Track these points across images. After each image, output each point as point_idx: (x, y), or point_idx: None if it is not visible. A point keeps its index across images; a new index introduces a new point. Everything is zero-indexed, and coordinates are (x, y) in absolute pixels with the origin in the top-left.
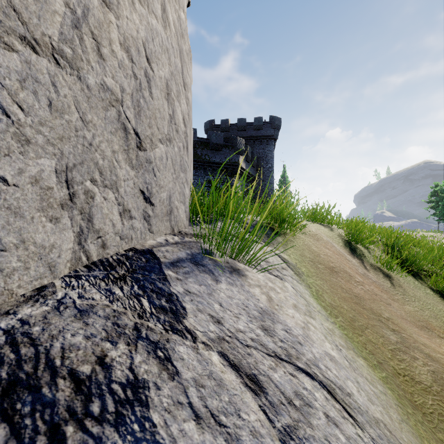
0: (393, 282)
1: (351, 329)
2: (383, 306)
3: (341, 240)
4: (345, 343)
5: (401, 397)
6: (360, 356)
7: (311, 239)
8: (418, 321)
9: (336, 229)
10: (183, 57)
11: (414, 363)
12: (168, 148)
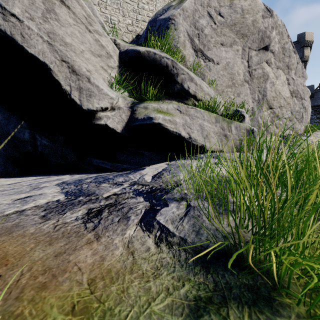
0: None
1: None
2: None
3: None
4: None
5: None
6: None
7: None
8: None
9: None
10: (302, 98)
11: None
12: (297, 120)
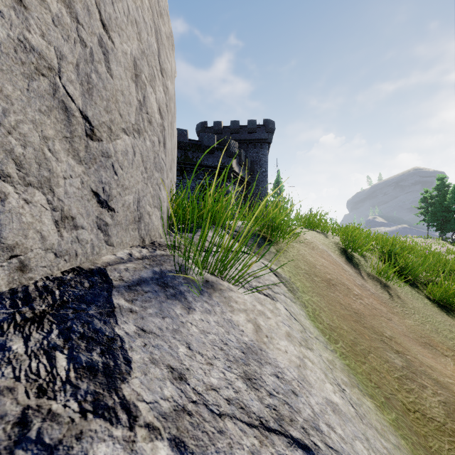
0: (391, 292)
1: (353, 355)
2: (385, 323)
3: (337, 248)
4: (348, 379)
5: (415, 445)
6: (366, 395)
7: (306, 248)
8: (420, 337)
9: (331, 237)
10: (161, 38)
11: (423, 394)
12: (136, 140)
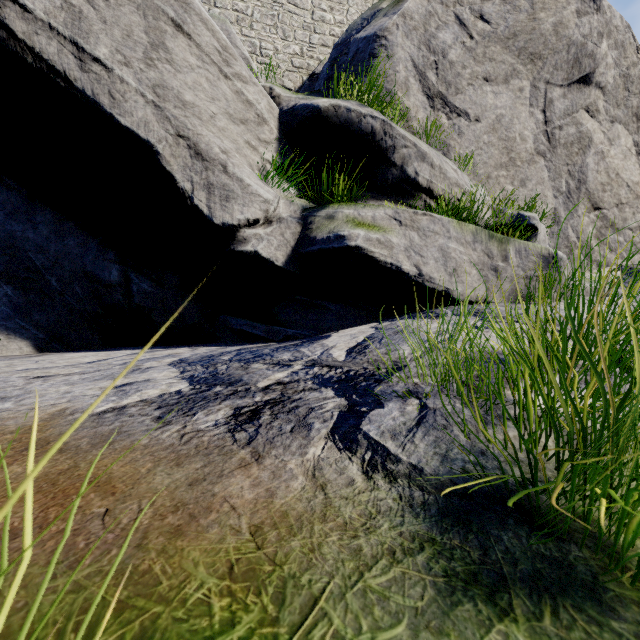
0: None
1: None
2: None
3: None
4: None
5: None
6: None
7: None
8: None
9: None
10: None
11: None
12: None
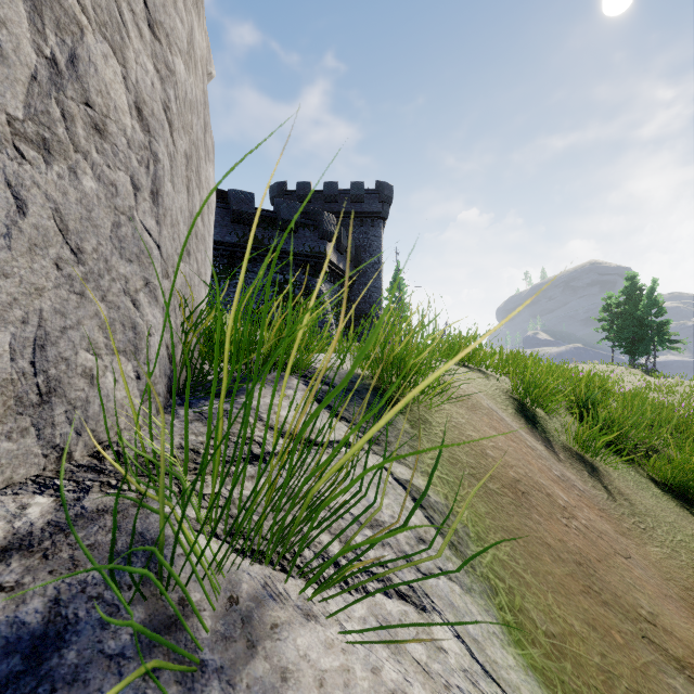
0: (606, 482)
1: None
2: (627, 573)
3: (509, 400)
4: None
5: None
6: None
7: (463, 409)
8: (686, 590)
9: (494, 377)
10: None
11: None
12: (30, 168)
